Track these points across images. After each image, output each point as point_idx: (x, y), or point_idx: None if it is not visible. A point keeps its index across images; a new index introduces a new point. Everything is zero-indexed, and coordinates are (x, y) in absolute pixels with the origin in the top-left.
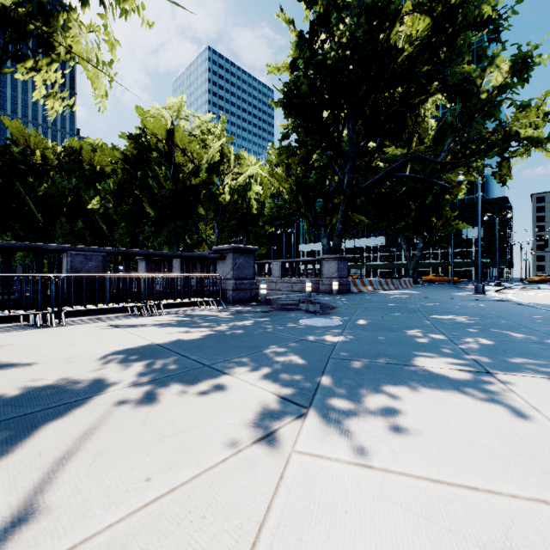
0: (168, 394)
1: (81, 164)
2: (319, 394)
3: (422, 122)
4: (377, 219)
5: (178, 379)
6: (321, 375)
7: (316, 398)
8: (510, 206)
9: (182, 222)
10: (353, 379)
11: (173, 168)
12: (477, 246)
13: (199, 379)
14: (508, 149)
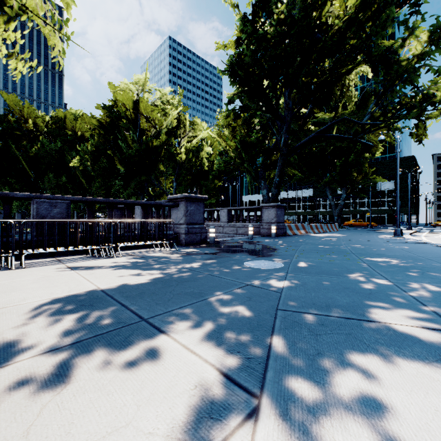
0: (85, 367)
1: (65, 130)
2: (271, 370)
3: (347, 91)
4: (307, 174)
5: (105, 341)
6: (271, 335)
7: (268, 377)
8: (417, 164)
9: (146, 176)
10: (309, 342)
11: (138, 132)
12: (389, 196)
13: (130, 341)
14: (424, 111)
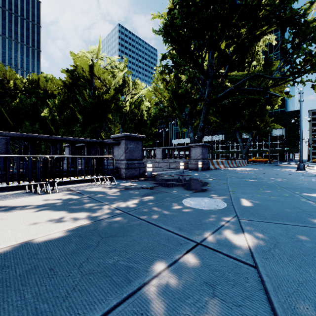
0: None
1: (38, 89)
2: None
3: (256, 55)
4: (222, 122)
5: None
6: None
7: None
8: None
9: (99, 123)
10: None
11: (93, 89)
12: (280, 140)
13: None
14: None
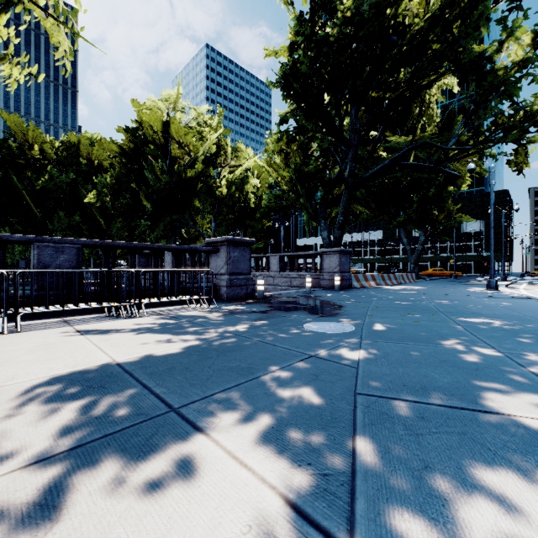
0: (85, 490)
1: (79, 158)
2: (361, 498)
3: (427, 109)
4: (377, 212)
5: (118, 444)
6: (353, 435)
7: (359, 511)
8: (511, 200)
9: (178, 215)
10: (409, 448)
11: (169, 160)
12: (476, 240)
13: (153, 445)
14: (526, 133)
